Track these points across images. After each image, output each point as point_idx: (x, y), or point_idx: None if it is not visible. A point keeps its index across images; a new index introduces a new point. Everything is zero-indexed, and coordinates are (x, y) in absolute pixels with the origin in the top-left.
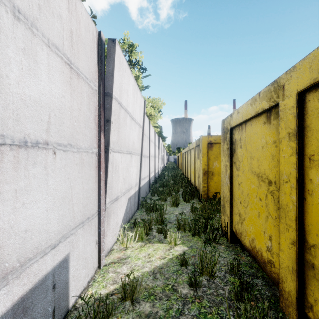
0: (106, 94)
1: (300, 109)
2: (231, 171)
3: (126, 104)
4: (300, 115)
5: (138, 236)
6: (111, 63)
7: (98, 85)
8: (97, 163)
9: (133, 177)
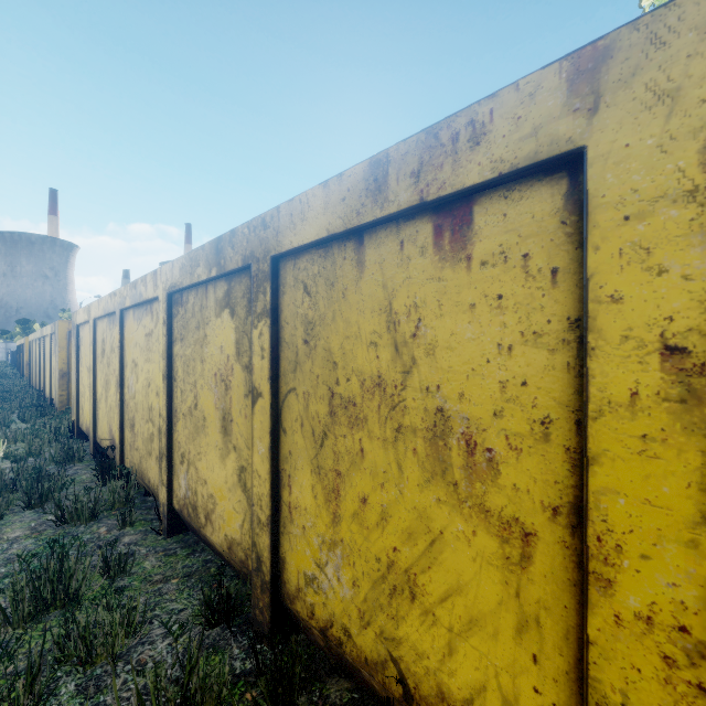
0: None
1: (95, 329)
2: (78, 367)
3: None
4: (95, 332)
5: None
6: None
7: None
8: None
9: None
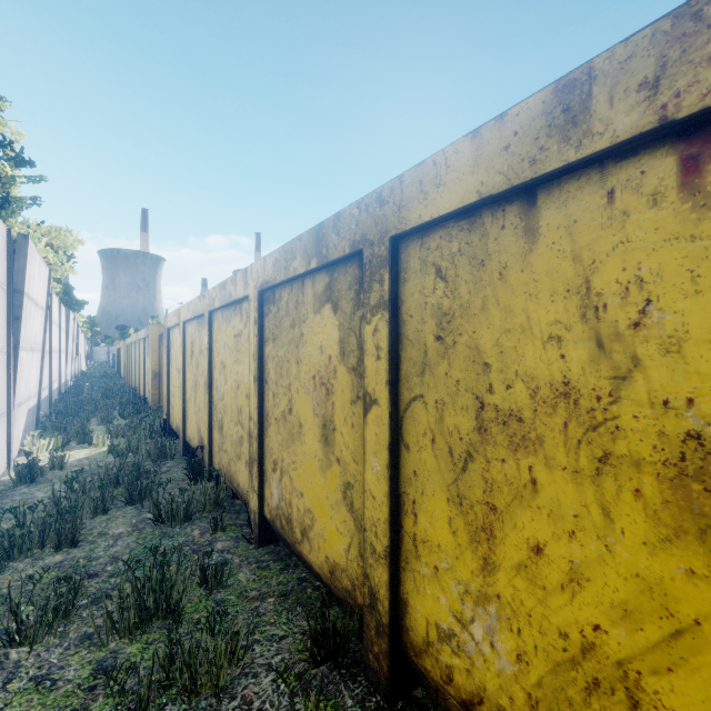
0: (15, 291)
1: (184, 331)
2: (169, 369)
3: (32, 292)
4: (184, 334)
5: (52, 447)
6: (22, 259)
7: (7, 283)
8: (7, 362)
9: (34, 383)
